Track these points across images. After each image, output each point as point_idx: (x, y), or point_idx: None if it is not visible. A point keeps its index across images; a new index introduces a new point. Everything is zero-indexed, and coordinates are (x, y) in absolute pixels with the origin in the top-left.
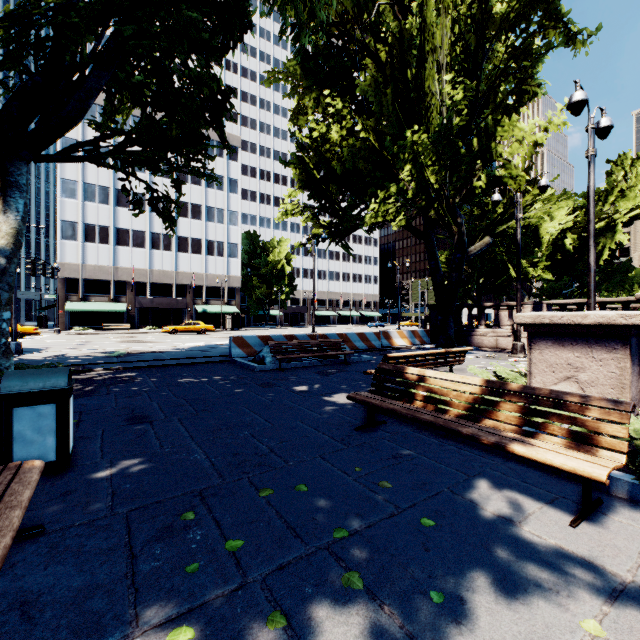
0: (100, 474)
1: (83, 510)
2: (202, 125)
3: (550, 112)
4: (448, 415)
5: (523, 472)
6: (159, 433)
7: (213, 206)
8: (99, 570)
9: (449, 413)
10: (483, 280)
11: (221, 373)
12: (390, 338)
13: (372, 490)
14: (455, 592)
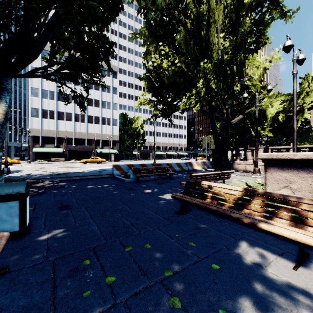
0: (42, 237)
1: (31, 258)
2: (99, 60)
3: (272, 52)
4: (224, 206)
5: (265, 237)
6: (74, 215)
7: (105, 100)
8: (35, 295)
9: (225, 205)
10: (238, 137)
11: (108, 183)
12: (192, 165)
13: (185, 247)
14: (233, 310)
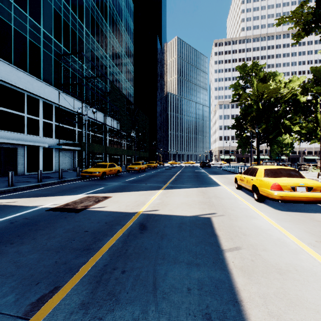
0: None
1: None
2: None
3: None
4: None
5: None
6: None
7: None
8: None
9: None
10: None
11: None
12: None
13: None
14: None
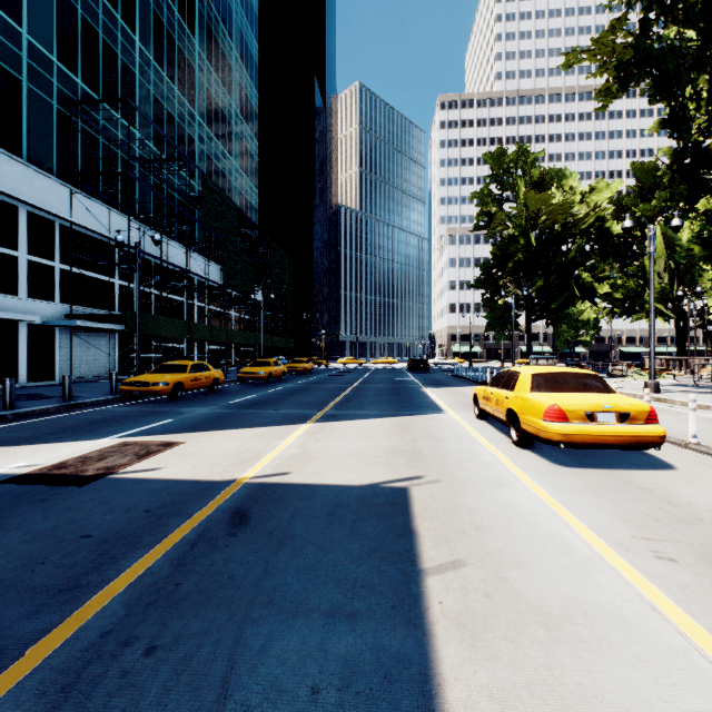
0: None
1: None
2: None
3: None
4: None
5: None
6: None
7: None
8: None
9: None
10: None
11: None
12: None
13: None
14: None
